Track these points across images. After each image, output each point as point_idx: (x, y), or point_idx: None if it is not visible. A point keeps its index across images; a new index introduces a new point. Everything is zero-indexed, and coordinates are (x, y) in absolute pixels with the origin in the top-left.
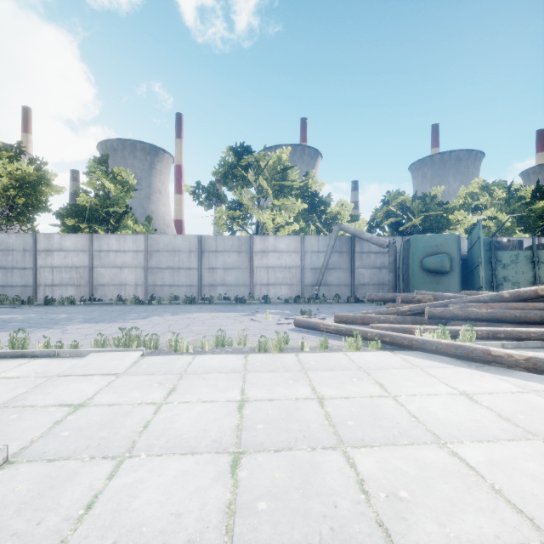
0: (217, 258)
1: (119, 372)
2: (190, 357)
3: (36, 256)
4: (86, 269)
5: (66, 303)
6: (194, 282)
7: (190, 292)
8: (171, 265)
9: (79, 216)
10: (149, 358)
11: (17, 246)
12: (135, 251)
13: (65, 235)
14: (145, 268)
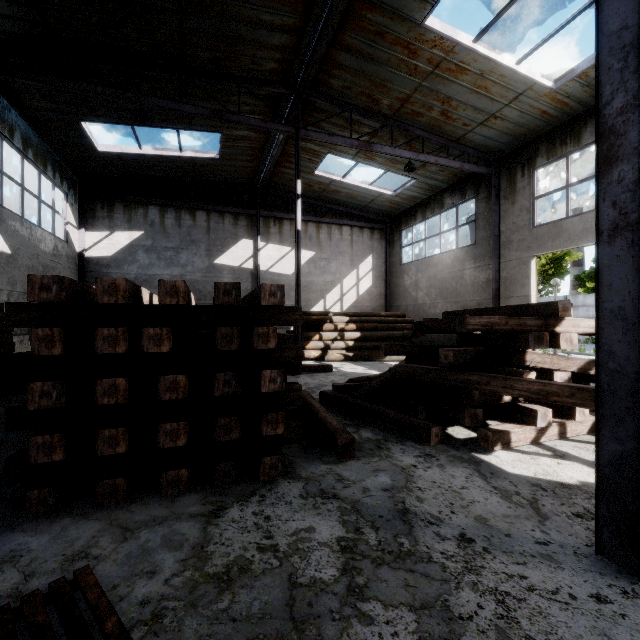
0: None
1: None
2: None
3: None
4: None
5: (588, 343)
6: None
7: None
8: None
9: None
10: None
11: None
12: None
13: (587, 295)
14: None
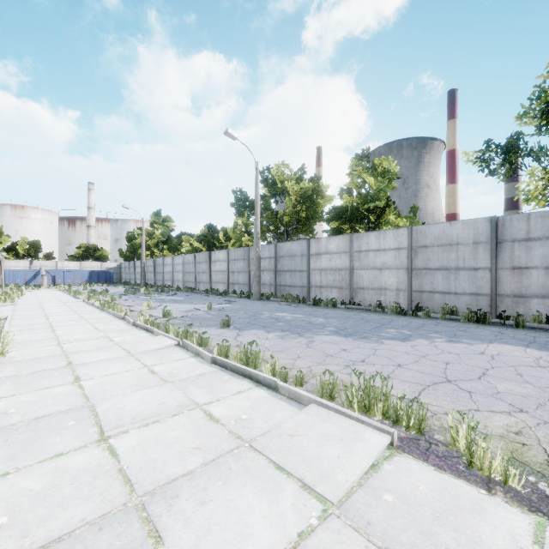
0: (529, 251)
1: (331, 497)
2: (523, 522)
3: (309, 260)
4: (347, 271)
5: (330, 305)
6: (482, 289)
7: (476, 304)
8: (444, 265)
9: (341, 218)
10: (402, 461)
11: (297, 251)
12: (396, 248)
13: (330, 238)
14: (408, 269)
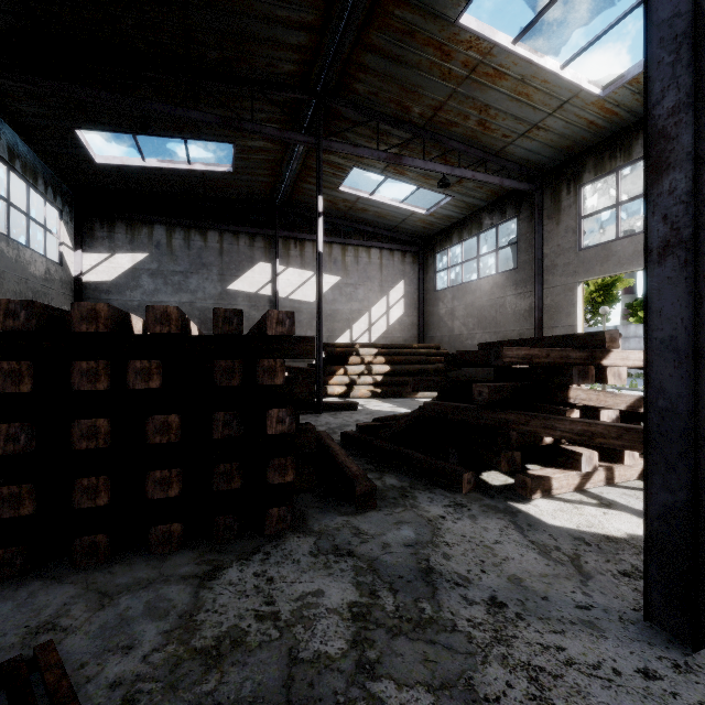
0: None
1: None
2: None
3: None
4: None
5: (640, 378)
6: None
7: None
8: None
9: None
10: None
11: None
12: None
13: (639, 325)
14: None
